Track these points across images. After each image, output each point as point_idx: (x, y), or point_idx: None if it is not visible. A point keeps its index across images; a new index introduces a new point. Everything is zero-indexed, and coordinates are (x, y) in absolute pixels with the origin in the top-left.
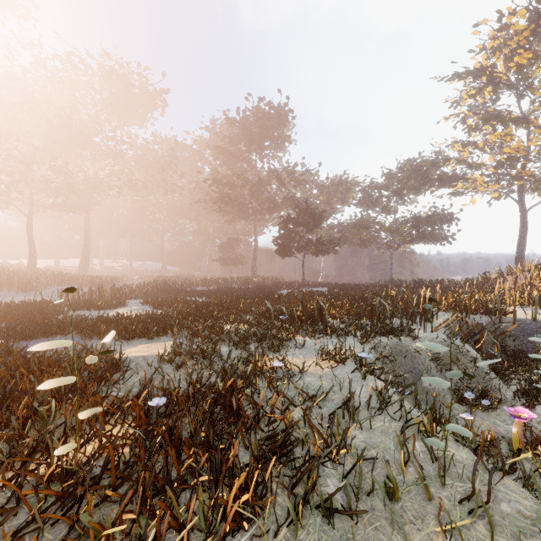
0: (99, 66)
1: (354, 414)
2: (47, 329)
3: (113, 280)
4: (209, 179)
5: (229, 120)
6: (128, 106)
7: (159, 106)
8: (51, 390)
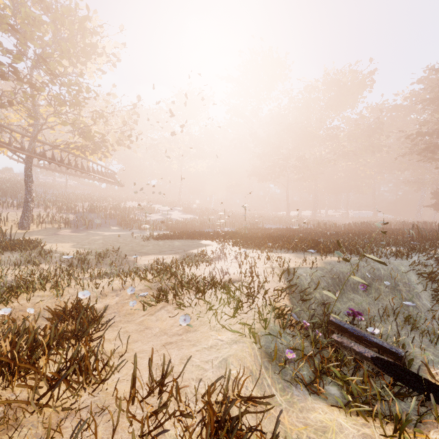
0: (323, 81)
1: (378, 251)
2: (294, 234)
3: (330, 222)
4: (411, 135)
5: (438, 70)
6: (341, 99)
7: (367, 86)
8: (295, 241)
